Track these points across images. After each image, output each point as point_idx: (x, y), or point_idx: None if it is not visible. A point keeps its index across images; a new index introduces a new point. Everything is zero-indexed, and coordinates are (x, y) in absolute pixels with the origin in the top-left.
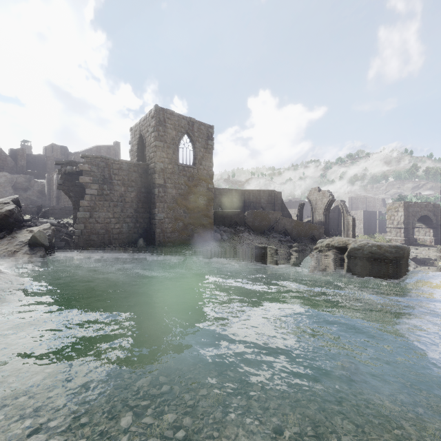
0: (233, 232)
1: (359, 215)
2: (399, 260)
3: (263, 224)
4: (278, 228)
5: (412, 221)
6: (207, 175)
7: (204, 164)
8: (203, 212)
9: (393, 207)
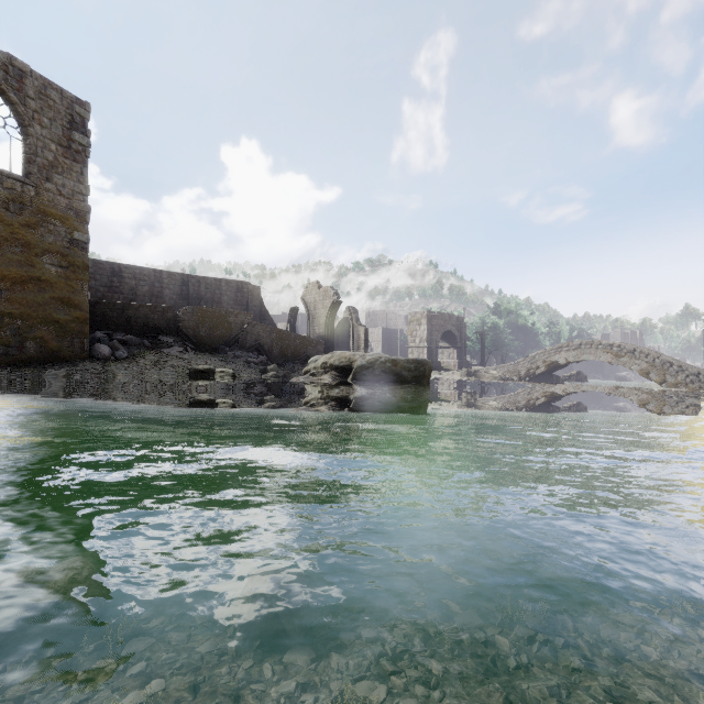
0: (146, 345)
1: (377, 334)
2: (419, 382)
3: (217, 334)
4: (247, 342)
5: (436, 338)
6: (70, 209)
7: (61, 182)
8: (57, 293)
9: (416, 318)
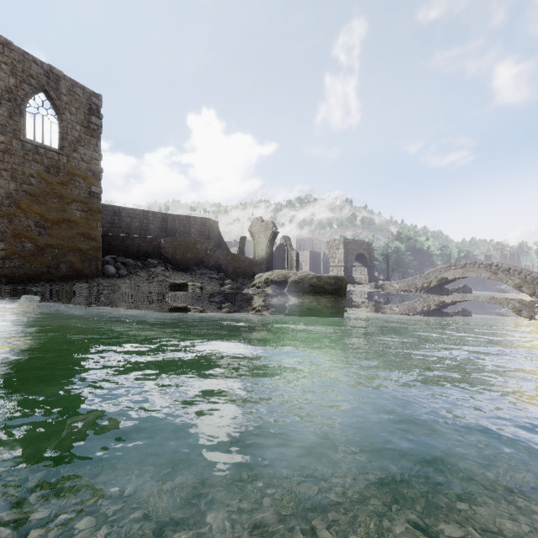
0: (139, 266)
1: (305, 256)
2: (338, 293)
3: (188, 257)
4: (210, 263)
5: (351, 259)
6: (89, 171)
7: (83, 152)
8: (80, 229)
9: (335, 244)
